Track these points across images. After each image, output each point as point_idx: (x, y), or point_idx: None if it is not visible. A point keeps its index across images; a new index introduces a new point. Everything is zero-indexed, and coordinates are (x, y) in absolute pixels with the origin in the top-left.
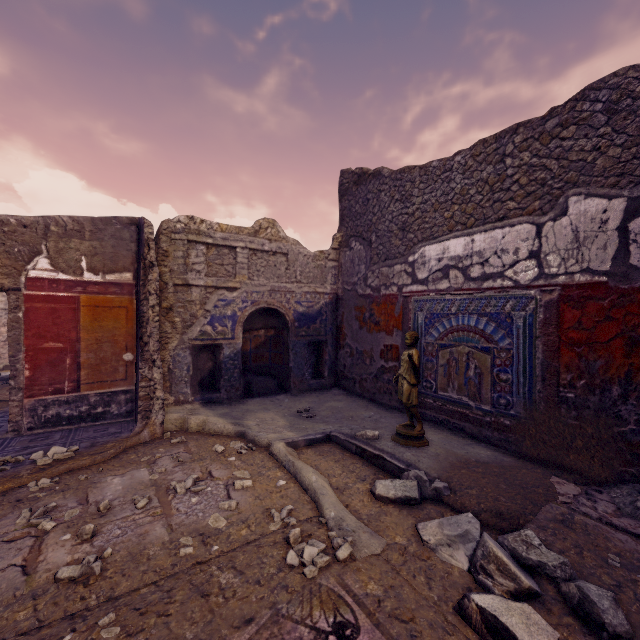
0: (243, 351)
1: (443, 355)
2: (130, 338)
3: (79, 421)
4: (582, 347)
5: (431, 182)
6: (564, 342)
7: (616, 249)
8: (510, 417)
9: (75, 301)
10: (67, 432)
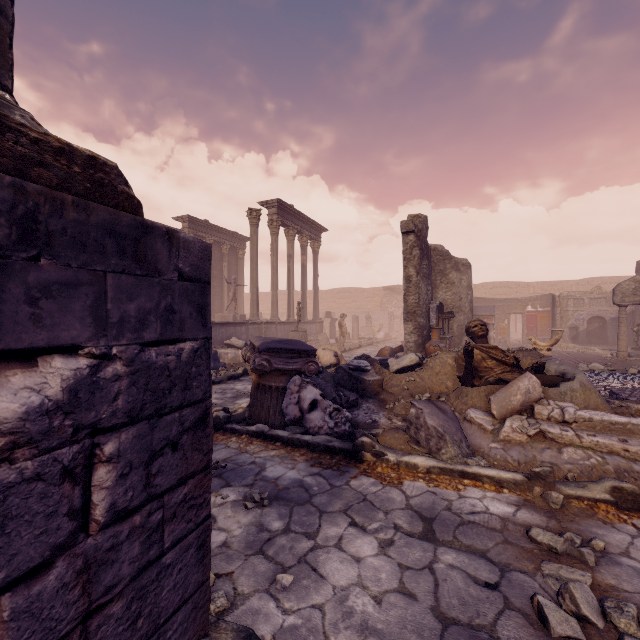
0: (587, 330)
1: None
2: (549, 324)
3: None
4: None
5: None
6: None
7: None
8: None
9: (536, 315)
10: None
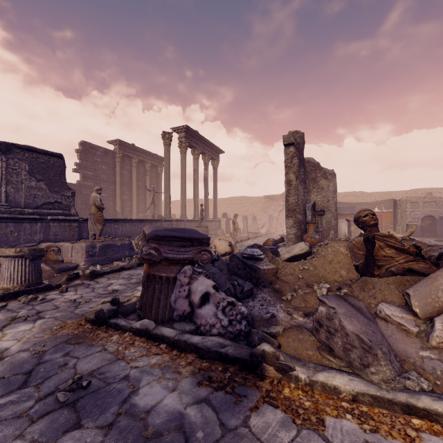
0: (421, 226)
1: None
2: (392, 222)
3: None
4: None
5: None
6: None
7: None
8: None
9: (381, 215)
10: None
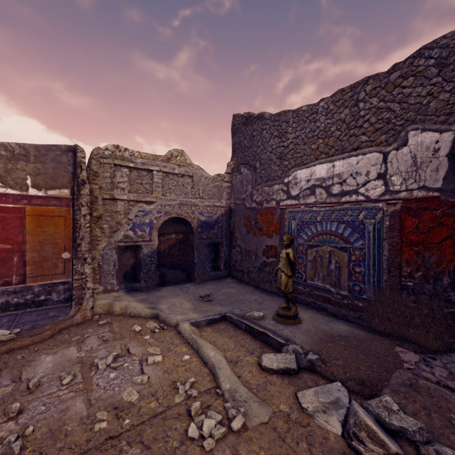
0: (158, 250)
1: (311, 253)
2: (68, 241)
3: (25, 307)
4: (419, 247)
5: (301, 122)
6: (405, 243)
7: (446, 171)
8: (363, 300)
9: (21, 211)
10: (14, 316)
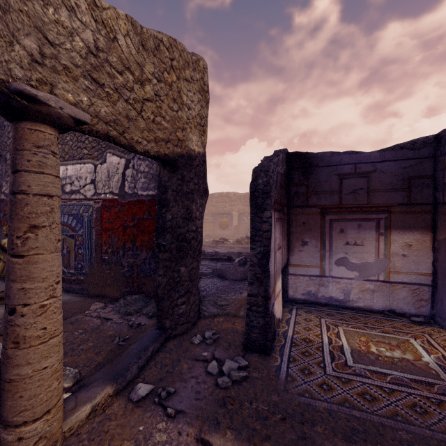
0: None
1: None
2: None
3: None
4: (110, 232)
5: None
6: (104, 230)
7: (121, 183)
8: (83, 274)
9: None
10: None
